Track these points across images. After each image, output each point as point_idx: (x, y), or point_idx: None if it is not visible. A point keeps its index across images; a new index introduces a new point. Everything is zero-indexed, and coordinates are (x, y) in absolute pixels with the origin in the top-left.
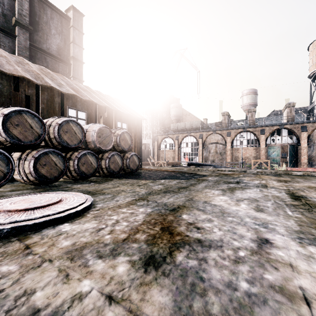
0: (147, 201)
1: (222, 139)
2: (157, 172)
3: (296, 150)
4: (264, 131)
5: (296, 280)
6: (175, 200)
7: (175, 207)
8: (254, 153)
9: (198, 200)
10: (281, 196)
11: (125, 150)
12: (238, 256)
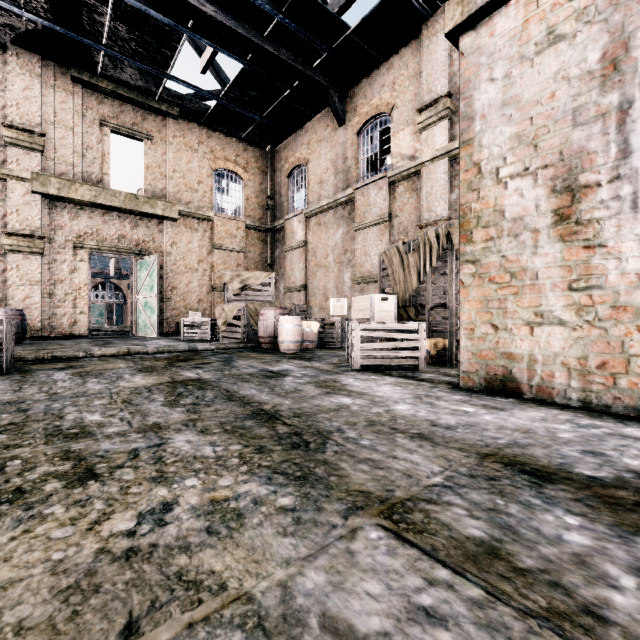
0: None
1: None
2: None
3: (124, 310)
4: None
5: None
6: None
7: None
8: None
9: None
10: None
11: None
12: None
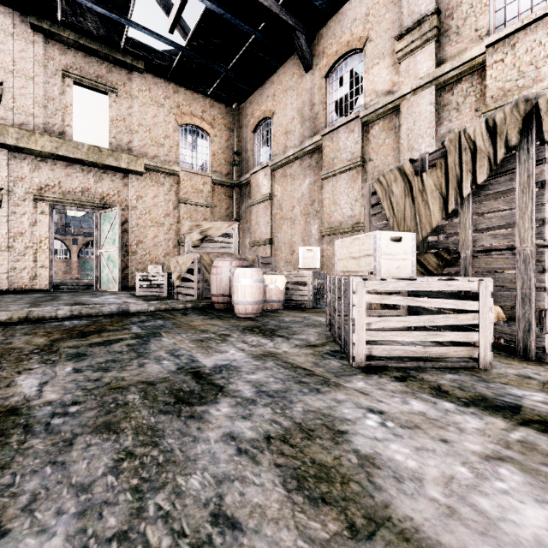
0: None
1: None
2: None
3: None
4: (77, 241)
5: None
6: None
7: None
8: (64, 267)
9: None
10: None
11: None
12: None
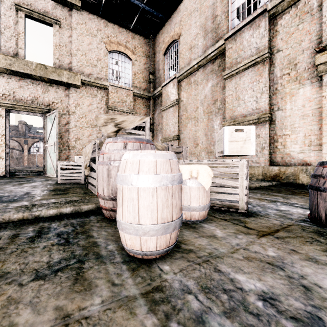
0: None
1: (19, 146)
2: None
3: None
4: None
5: None
6: None
7: None
8: None
9: None
10: None
11: None
12: None
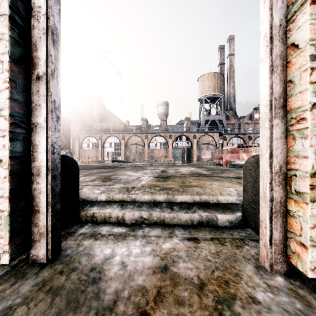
0: (93, 175)
1: (142, 141)
2: (88, 166)
3: (191, 152)
4: (171, 136)
5: (142, 180)
6: (107, 174)
7: (108, 175)
8: (164, 153)
9: (119, 174)
10: (158, 171)
11: (62, 148)
12: (130, 179)
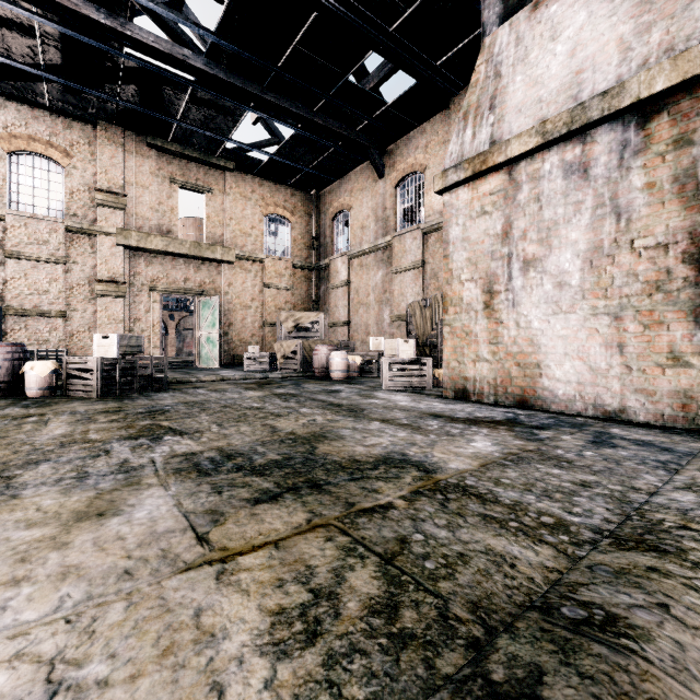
0: None
1: None
2: None
3: (165, 341)
4: None
5: None
6: None
7: None
8: None
9: None
10: None
11: None
12: None
